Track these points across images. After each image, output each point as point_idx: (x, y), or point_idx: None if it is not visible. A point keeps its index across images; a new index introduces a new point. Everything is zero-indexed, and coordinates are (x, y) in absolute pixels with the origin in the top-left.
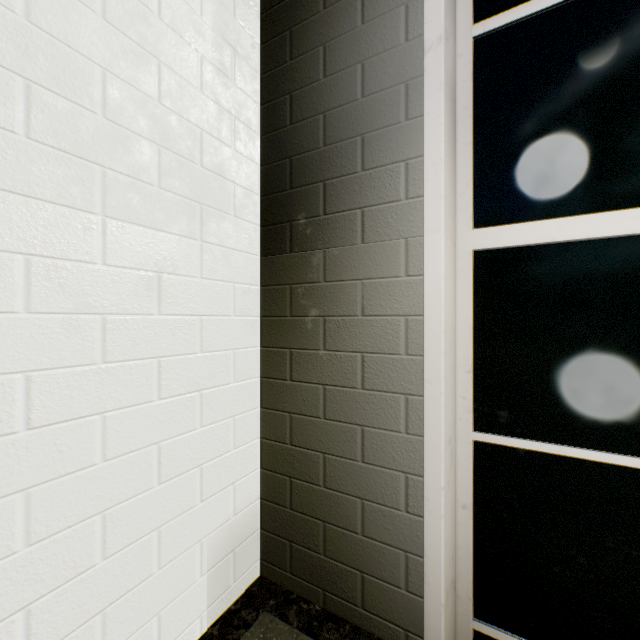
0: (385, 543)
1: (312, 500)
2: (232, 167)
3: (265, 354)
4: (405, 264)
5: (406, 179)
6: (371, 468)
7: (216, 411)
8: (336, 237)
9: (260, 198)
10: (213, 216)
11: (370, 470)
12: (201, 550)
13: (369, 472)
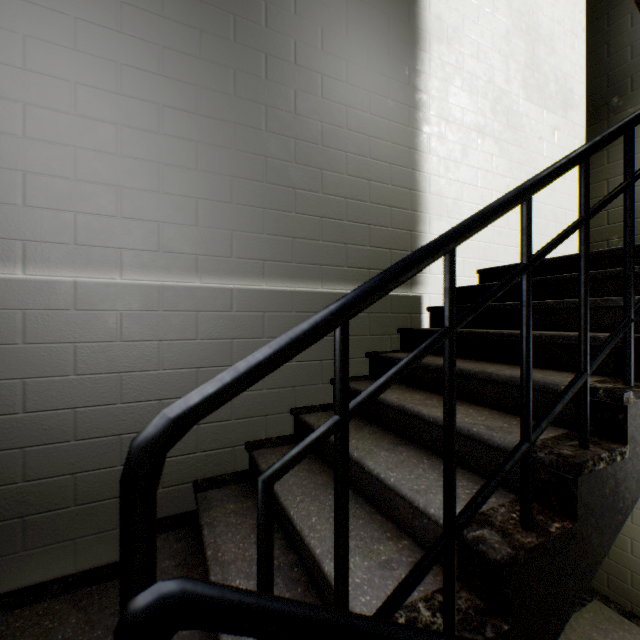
0: None
1: (622, 558)
2: None
3: None
4: None
5: None
6: None
7: None
8: None
9: None
10: None
11: None
12: None
13: None
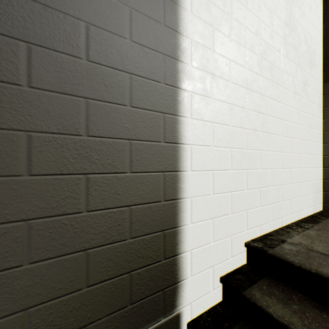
0: None
1: None
2: (316, 49)
3: (325, 122)
4: None
5: None
6: None
7: (313, 138)
8: None
9: (322, 61)
10: (313, 67)
11: None
12: (311, 184)
13: None
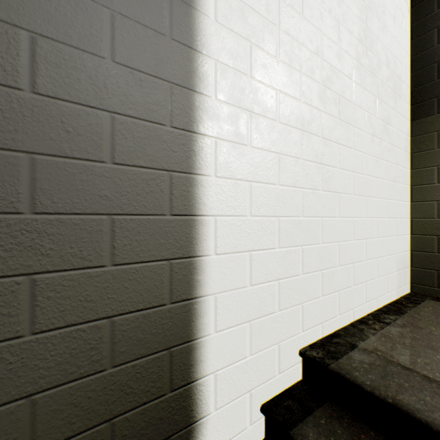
0: None
1: None
2: (402, 75)
3: (414, 173)
4: None
5: None
6: None
7: (398, 195)
8: None
9: (410, 90)
10: (397, 99)
11: None
12: (395, 259)
13: None
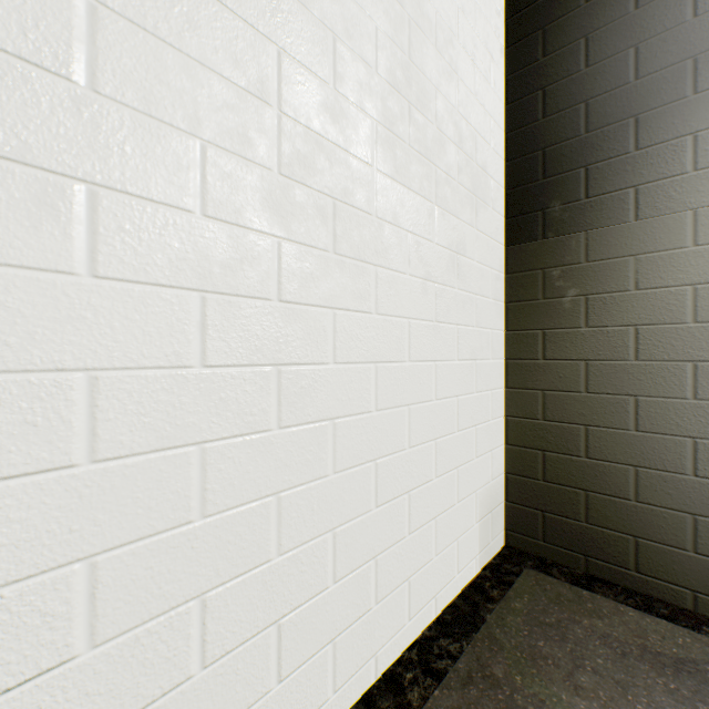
0: (665, 508)
1: (570, 471)
2: (490, 164)
3: (511, 337)
4: (692, 234)
5: (694, 151)
6: (647, 436)
7: (482, 381)
8: (601, 218)
9: (505, 192)
10: (481, 208)
11: (646, 438)
12: (475, 500)
13: (644, 440)
